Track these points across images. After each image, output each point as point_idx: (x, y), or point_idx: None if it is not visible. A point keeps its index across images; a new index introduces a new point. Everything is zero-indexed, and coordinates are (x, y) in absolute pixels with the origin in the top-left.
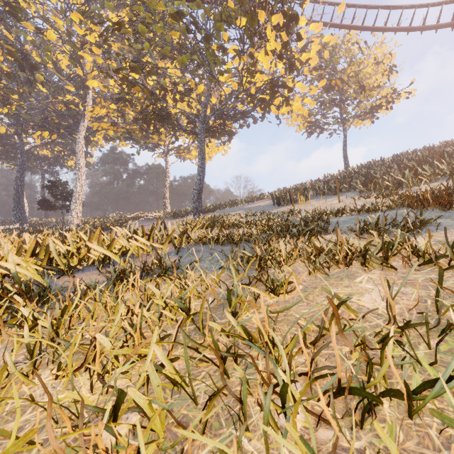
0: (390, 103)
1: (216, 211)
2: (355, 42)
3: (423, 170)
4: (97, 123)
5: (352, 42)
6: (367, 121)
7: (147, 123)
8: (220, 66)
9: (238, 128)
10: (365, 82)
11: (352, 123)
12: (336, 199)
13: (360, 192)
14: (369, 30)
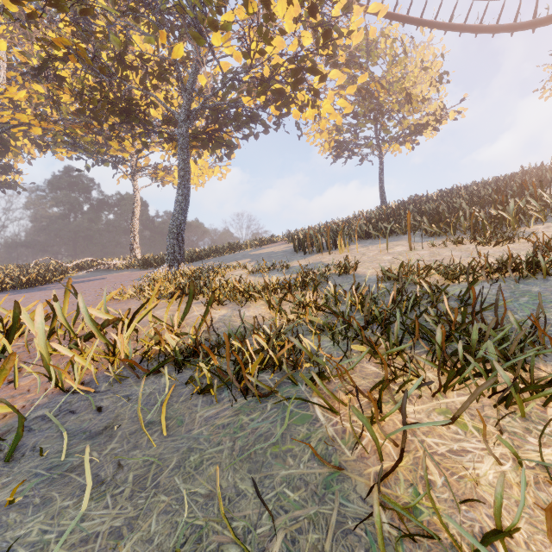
0: (439, 122)
1: (208, 259)
2: (399, 35)
3: (527, 203)
4: (9, 113)
5: (394, 38)
6: (407, 146)
7: (98, 119)
8: (212, 15)
9: (242, 139)
10: (411, 91)
11: (391, 146)
12: (396, 245)
13: (426, 235)
14: (415, 22)
